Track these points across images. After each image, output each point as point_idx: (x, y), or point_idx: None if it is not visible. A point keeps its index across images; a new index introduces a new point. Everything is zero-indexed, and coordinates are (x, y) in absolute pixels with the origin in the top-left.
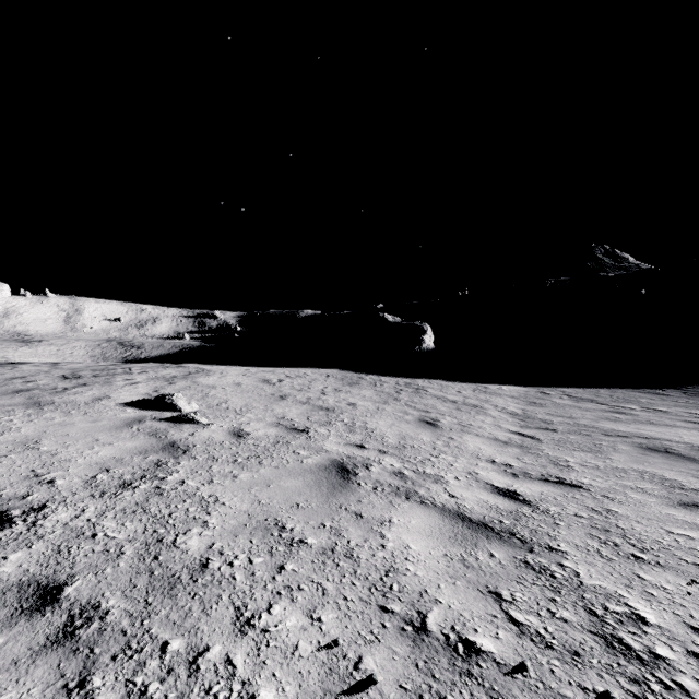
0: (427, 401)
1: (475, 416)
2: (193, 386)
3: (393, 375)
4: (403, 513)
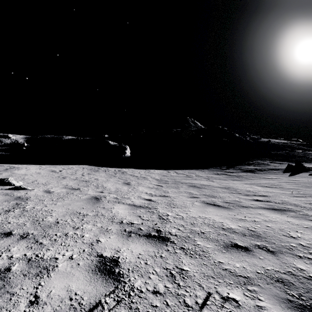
0: (127, 176)
1: (144, 180)
2: (13, 174)
3: (113, 167)
4: (117, 206)
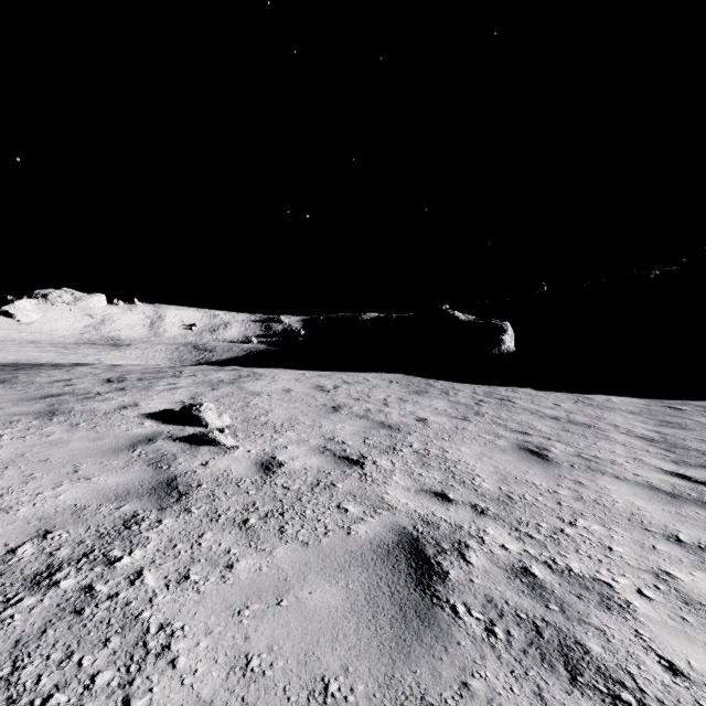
0: (519, 417)
1: (596, 442)
2: (237, 392)
3: (467, 381)
4: None
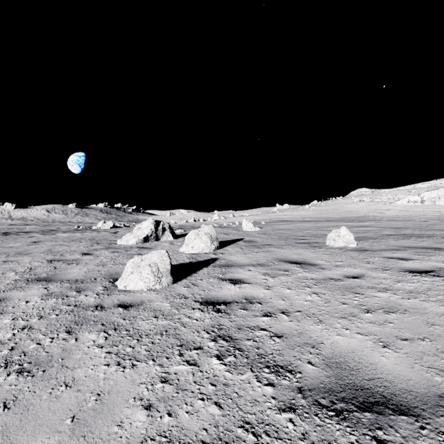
0: None
1: None
2: None
3: None
4: None
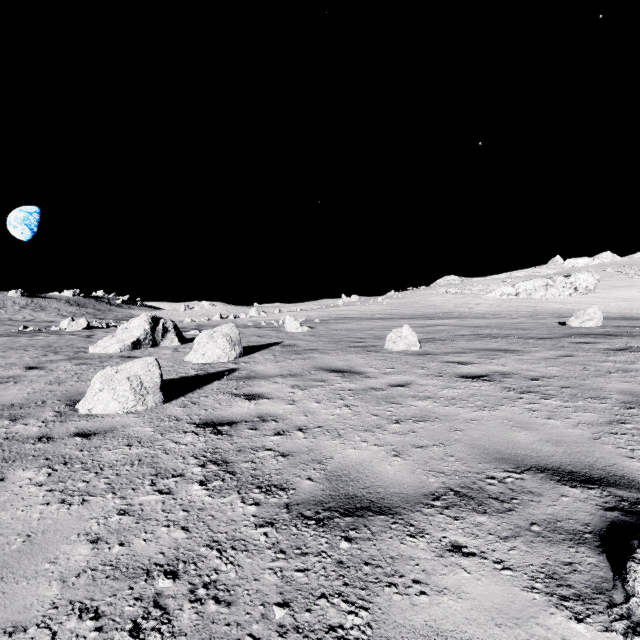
0: None
1: None
2: None
3: None
4: None
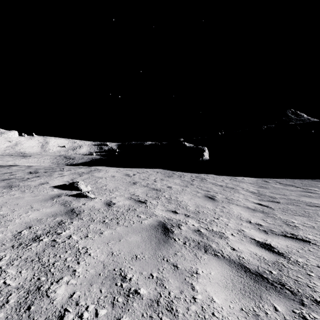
0: (207, 185)
1: (233, 194)
2: (91, 177)
3: (189, 172)
4: (204, 265)
